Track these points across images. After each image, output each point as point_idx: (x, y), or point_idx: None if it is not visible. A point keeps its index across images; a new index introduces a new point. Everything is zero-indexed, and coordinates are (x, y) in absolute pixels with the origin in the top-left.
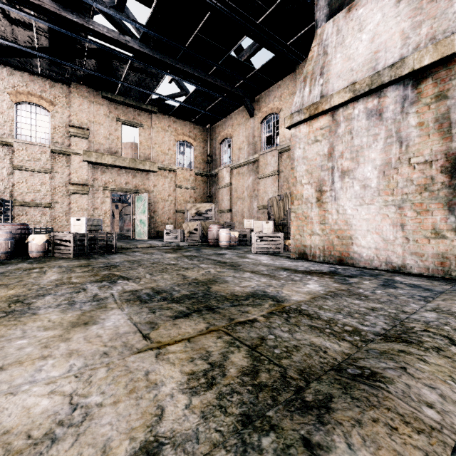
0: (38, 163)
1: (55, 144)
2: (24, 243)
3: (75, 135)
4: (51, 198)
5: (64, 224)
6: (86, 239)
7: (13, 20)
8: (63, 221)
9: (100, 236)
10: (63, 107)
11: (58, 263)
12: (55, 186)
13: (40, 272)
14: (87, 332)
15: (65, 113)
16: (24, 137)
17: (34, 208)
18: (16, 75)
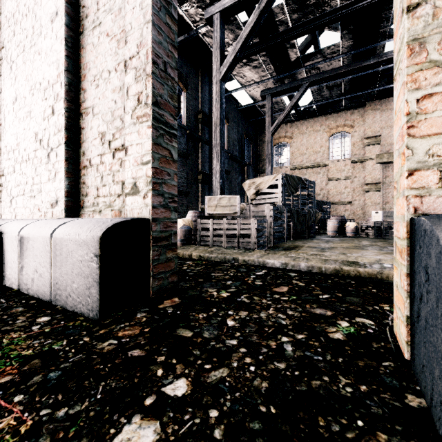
0: (342, 173)
1: (354, 156)
2: (343, 227)
3: (368, 144)
4: (351, 197)
5: (360, 216)
6: (382, 226)
7: (330, 87)
8: (359, 214)
9: (392, 224)
10: (359, 126)
11: (365, 239)
12: (354, 188)
13: (358, 241)
14: (391, 255)
15: (361, 130)
16: (334, 157)
17: (340, 205)
18: (330, 118)
